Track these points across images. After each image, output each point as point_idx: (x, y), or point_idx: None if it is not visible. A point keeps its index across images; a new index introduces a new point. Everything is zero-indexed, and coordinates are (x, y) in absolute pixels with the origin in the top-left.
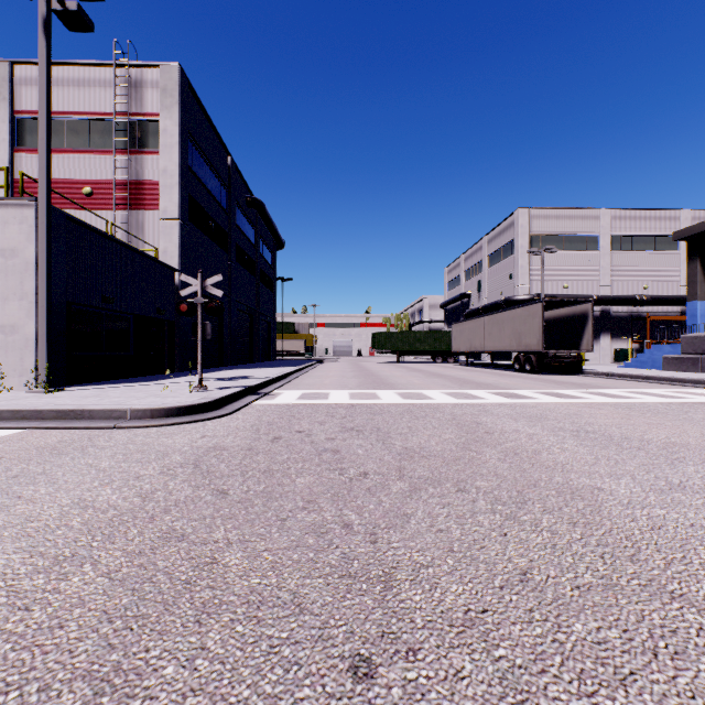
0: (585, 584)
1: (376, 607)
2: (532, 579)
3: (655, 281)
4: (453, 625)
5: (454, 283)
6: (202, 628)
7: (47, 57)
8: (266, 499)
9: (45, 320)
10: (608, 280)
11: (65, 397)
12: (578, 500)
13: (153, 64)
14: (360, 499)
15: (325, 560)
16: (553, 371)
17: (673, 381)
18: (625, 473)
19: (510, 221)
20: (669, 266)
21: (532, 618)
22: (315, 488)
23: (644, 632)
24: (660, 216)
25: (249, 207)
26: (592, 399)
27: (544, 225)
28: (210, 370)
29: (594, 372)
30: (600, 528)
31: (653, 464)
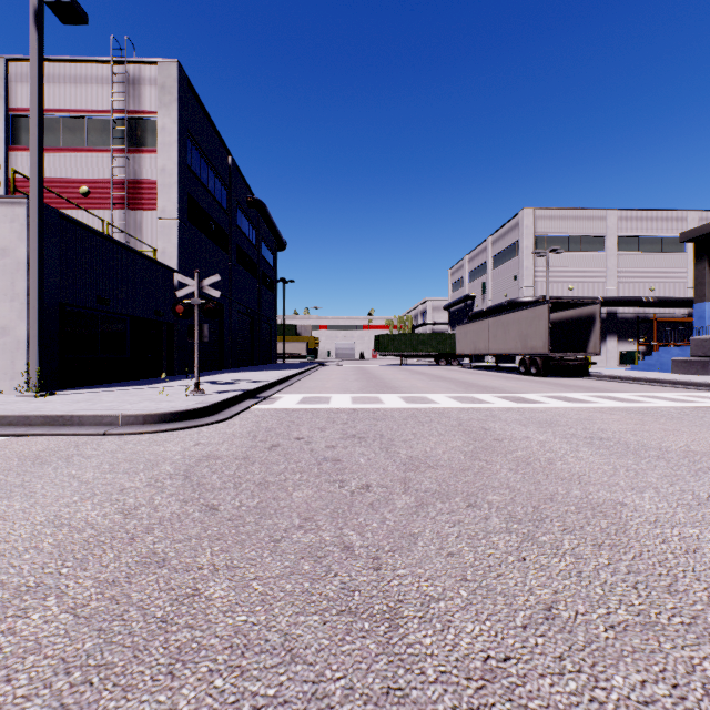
0: (620, 622)
1: (380, 653)
2: (559, 617)
3: (662, 283)
4: (471, 677)
5: (458, 285)
6: (174, 682)
7: (39, 50)
8: (259, 516)
9: (37, 321)
10: (614, 281)
11: (56, 401)
12: (601, 517)
13: (151, 61)
14: (362, 516)
15: (322, 591)
16: (559, 374)
17: (683, 385)
18: (647, 485)
19: (515, 222)
20: (676, 267)
21: (563, 668)
22: (313, 503)
23: (698, 688)
24: (667, 217)
25: (250, 208)
26: (602, 403)
27: (549, 226)
28: (210, 373)
29: (601, 375)
30: (629, 551)
31: (676, 475)
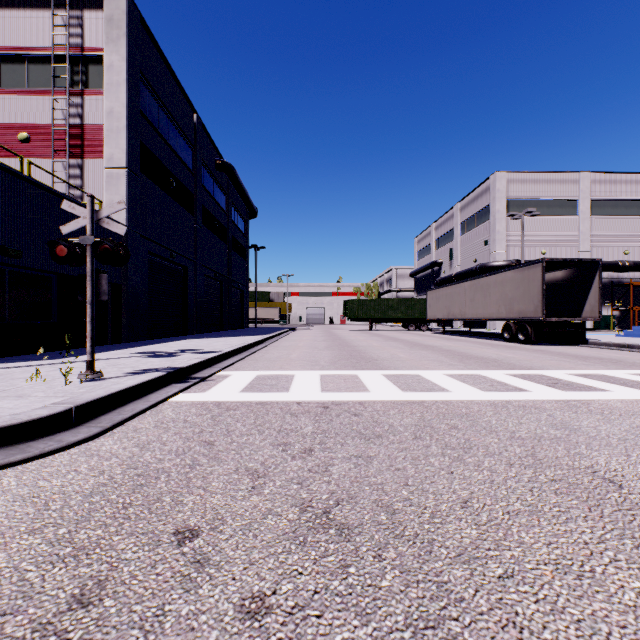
0: None
1: None
2: None
3: (637, 246)
4: None
5: (424, 252)
6: None
7: None
8: None
9: None
10: (588, 245)
11: None
12: None
13: None
14: None
15: None
16: (548, 341)
17: None
18: None
19: (485, 187)
20: None
21: None
22: None
23: None
24: None
25: (218, 171)
26: None
27: (521, 189)
28: (166, 340)
29: (603, 343)
30: None
31: None
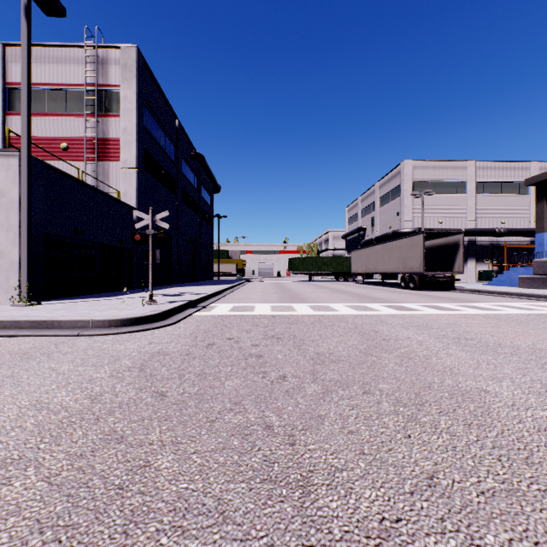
0: (489, 489)
1: (295, 515)
2: (439, 484)
3: (511, 217)
4: (369, 536)
5: (353, 219)
6: (128, 540)
7: (28, 36)
8: (198, 401)
9: (26, 247)
10: (474, 217)
11: (41, 309)
12: (469, 402)
13: (116, 46)
14: (280, 401)
15: (248, 463)
16: (431, 288)
17: (528, 296)
18: (504, 376)
19: (397, 171)
20: (521, 205)
21: (445, 528)
22: (241, 390)
23: None
24: (514, 167)
25: (192, 160)
26: (465, 311)
27: (424, 173)
28: (161, 287)
29: (464, 289)
30: (493, 429)
31: (527, 368)
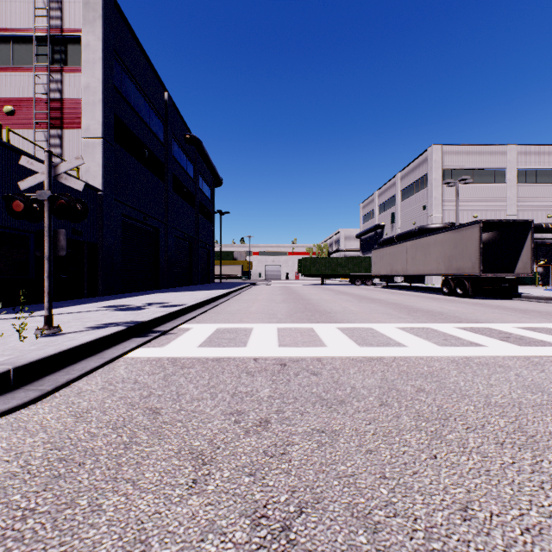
0: None
1: None
2: None
3: None
4: None
5: (368, 217)
6: None
7: None
8: None
9: None
10: (515, 210)
11: None
12: None
13: None
14: None
15: None
16: (483, 295)
17: None
18: None
19: (423, 158)
20: None
21: None
22: None
23: None
24: None
25: (187, 144)
26: None
27: (456, 160)
28: (138, 294)
29: (536, 297)
30: None
31: None
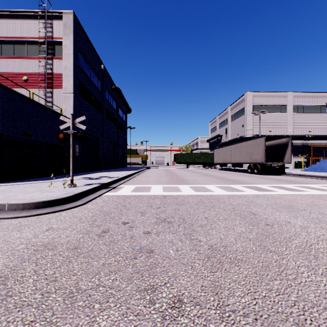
0: None
1: None
2: None
3: (315, 128)
4: None
5: (213, 130)
6: None
7: None
8: None
9: None
10: (291, 127)
11: None
12: None
13: (59, 11)
14: None
15: None
16: (268, 173)
17: None
18: None
19: (242, 99)
20: (321, 120)
21: None
22: None
23: None
24: (317, 95)
25: (113, 91)
26: (309, 191)
27: (259, 100)
28: (90, 172)
29: (292, 174)
30: None
31: None
